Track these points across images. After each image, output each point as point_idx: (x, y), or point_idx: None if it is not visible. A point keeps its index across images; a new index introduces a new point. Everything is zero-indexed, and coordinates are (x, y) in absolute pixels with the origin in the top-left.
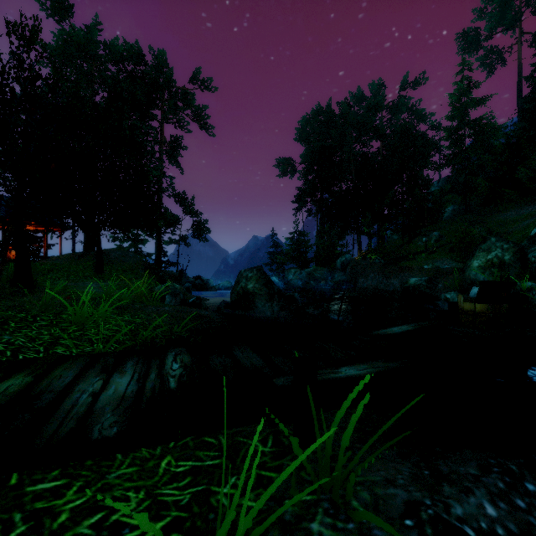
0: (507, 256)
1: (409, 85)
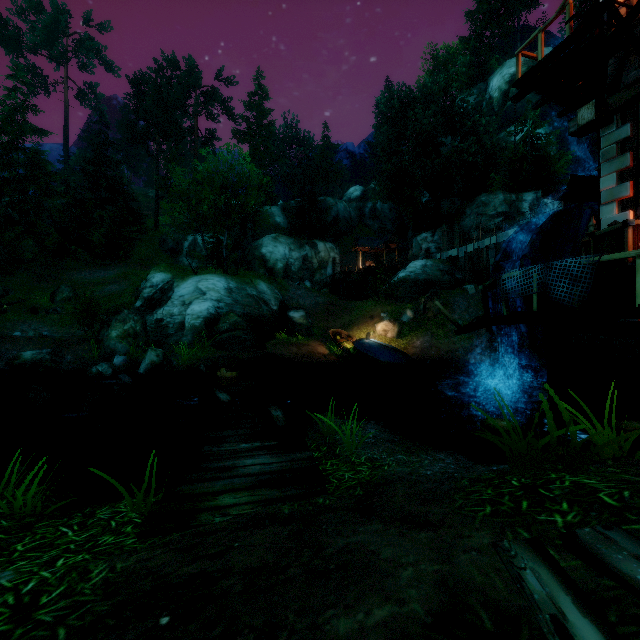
0: (138, 327)
1: None
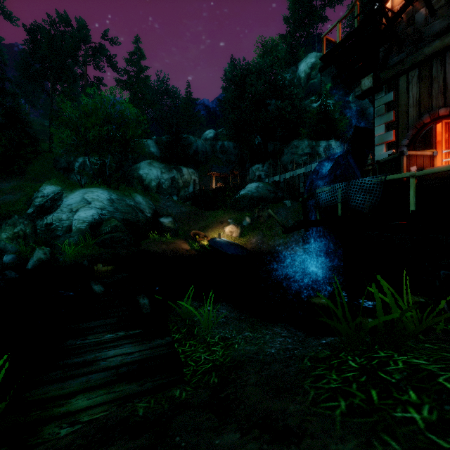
0: (28, 230)
1: None
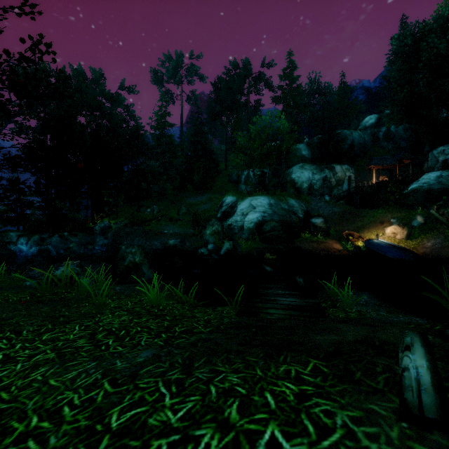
0: (219, 228)
1: (125, 88)
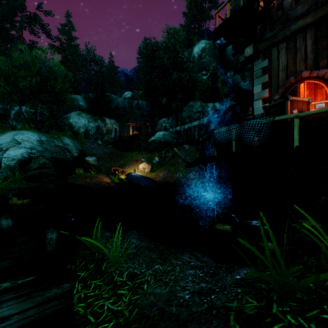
0: None
1: None
